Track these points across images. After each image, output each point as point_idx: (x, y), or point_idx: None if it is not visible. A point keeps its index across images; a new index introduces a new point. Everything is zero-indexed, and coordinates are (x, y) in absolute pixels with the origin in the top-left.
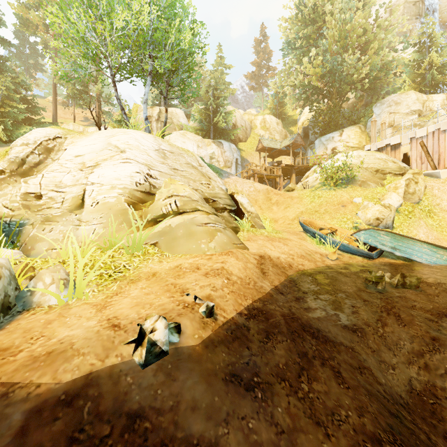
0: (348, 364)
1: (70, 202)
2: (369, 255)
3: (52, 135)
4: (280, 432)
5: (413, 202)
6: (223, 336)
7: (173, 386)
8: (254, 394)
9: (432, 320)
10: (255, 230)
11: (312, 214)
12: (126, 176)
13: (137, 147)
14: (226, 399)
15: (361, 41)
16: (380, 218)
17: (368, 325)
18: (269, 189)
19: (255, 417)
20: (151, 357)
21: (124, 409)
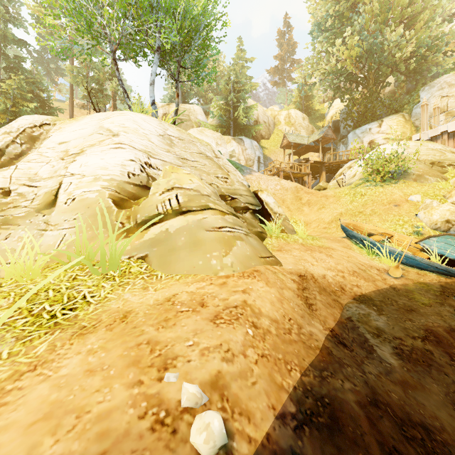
0: None
1: (41, 199)
2: (449, 272)
3: (38, 122)
4: None
5: None
6: None
7: None
8: None
9: None
10: (286, 236)
11: (355, 216)
12: (115, 164)
13: (135, 131)
14: None
15: (406, 13)
16: (452, 220)
17: None
18: (298, 187)
19: None
20: None
21: None
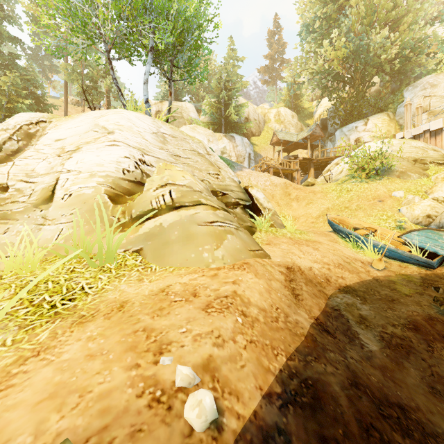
0: None
1: (38, 195)
2: (429, 264)
3: (34, 119)
4: None
5: None
6: None
7: None
8: None
9: None
10: (275, 231)
11: (341, 211)
12: (111, 161)
13: (129, 128)
14: None
15: (391, 16)
16: (433, 215)
17: None
18: (287, 183)
19: None
20: None
21: None
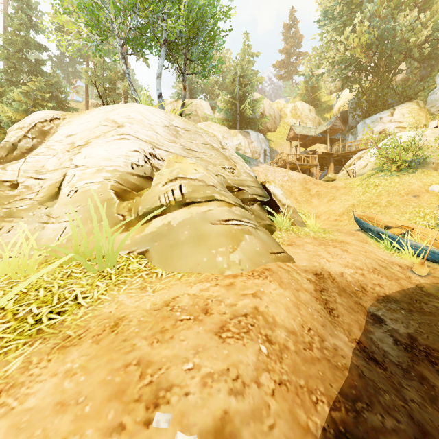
0: None
1: (45, 192)
2: None
3: (49, 116)
4: None
5: None
6: None
7: None
8: None
9: None
10: (296, 229)
11: (369, 208)
12: (119, 155)
13: (140, 121)
14: None
15: None
16: None
17: None
18: (306, 178)
19: None
20: None
21: None
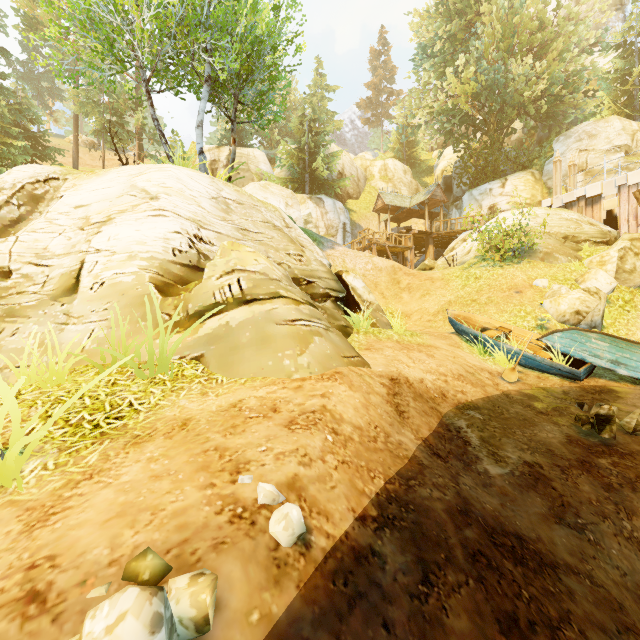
0: (598, 628)
1: (56, 283)
2: (574, 375)
3: (42, 175)
4: None
5: (632, 285)
6: (326, 600)
7: None
8: None
9: None
10: (377, 332)
11: (467, 306)
12: (156, 238)
13: (179, 192)
14: None
15: (536, 40)
16: (583, 311)
17: (603, 516)
18: (396, 267)
19: None
20: None
21: None
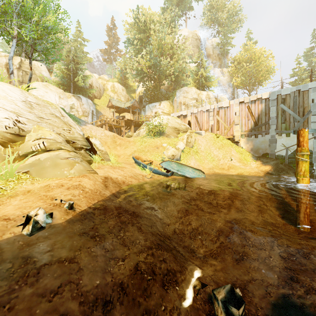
0: (146, 225)
1: None
2: (167, 175)
3: None
4: (107, 251)
5: (190, 147)
6: (79, 218)
7: (49, 241)
8: (95, 239)
9: (188, 202)
10: (103, 162)
11: (140, 152)
12: None
13: (4, 97)
14: (80, 242)
15: (170, 53)
16: (174, 155)
17: (160, 208)
18: (115, 135)
19: (95, 247)
20: (35, 230)
21: (20, 256)
